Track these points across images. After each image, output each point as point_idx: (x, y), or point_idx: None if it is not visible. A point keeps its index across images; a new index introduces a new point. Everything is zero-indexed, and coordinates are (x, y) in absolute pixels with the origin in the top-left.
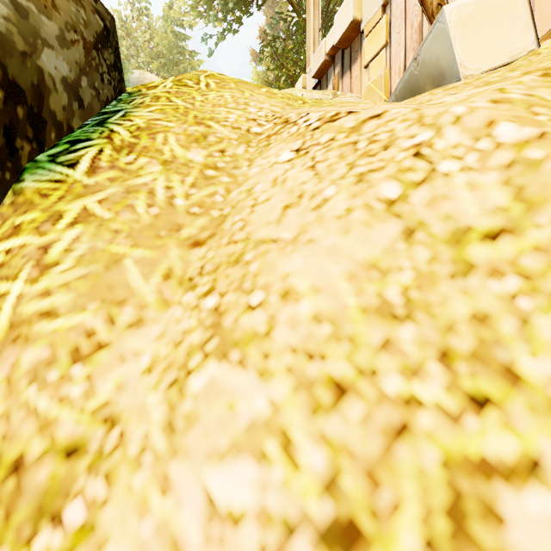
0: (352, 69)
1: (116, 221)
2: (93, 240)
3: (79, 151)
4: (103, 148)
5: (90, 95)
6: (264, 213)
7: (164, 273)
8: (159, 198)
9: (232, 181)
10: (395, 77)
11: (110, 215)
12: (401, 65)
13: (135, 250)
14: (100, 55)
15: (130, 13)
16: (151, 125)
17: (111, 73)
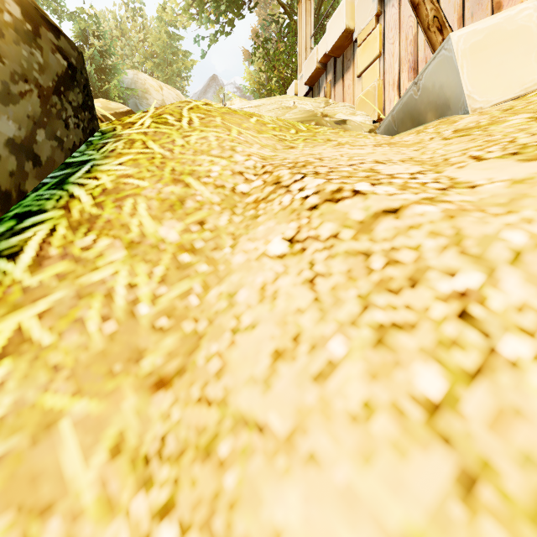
0: (345, 77)
1: (58, 349)
2: (22, 387)
3: (26, 231)
4: (56, 225)
5: (50, 147)
6: (248, 356)
7: (113, 443)
8: (118, 304)
9: (212, 270)
10: (389, 88)
11: (51, 339)
12: (395, 76)
13: (77, 401)
14: (63, 99)
15: (125, 13)
16: (120, 185)
17: (79, 115)
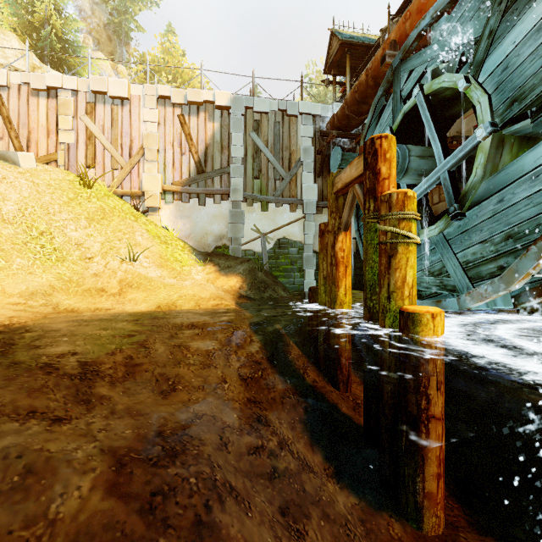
0: None
1: None
2: None
3: None
4: None
5: None
6: (2, 190)
7: None
8: None
9: None
10: None
11: None
12: None
13: None
14: None
15: None
16: None
17: None
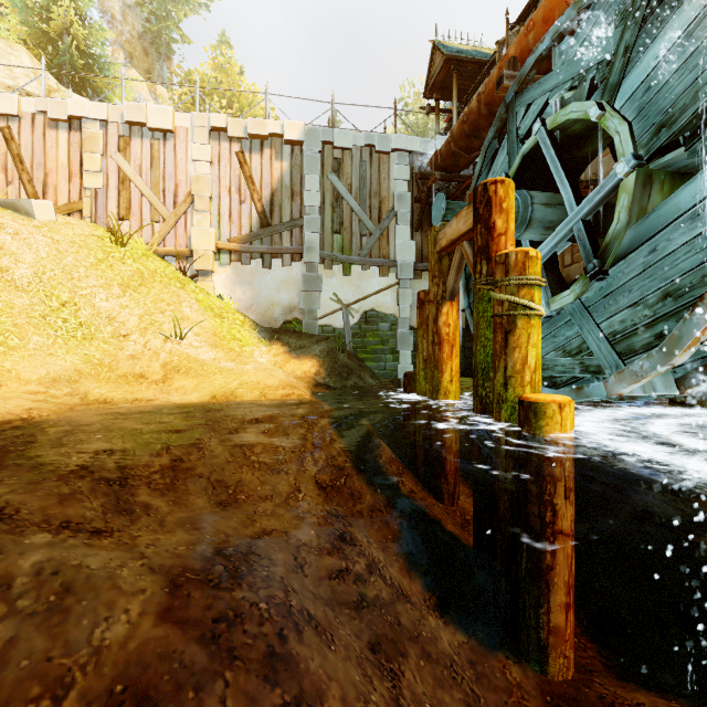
0: None
1: None
2: None
3: None
4: None
5: None
6: (14, 249)
7: None
8: None
9: None
10: None
11: None
12: None
13: None
14: None
15: None
16: None
17: None
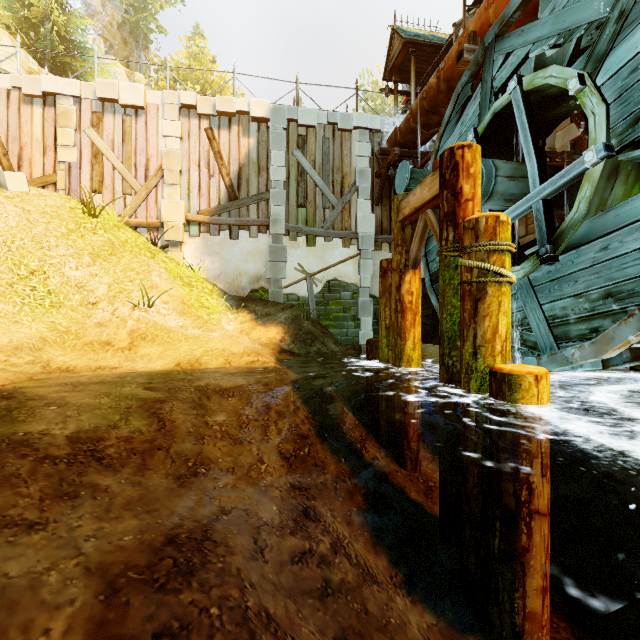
0: None
1: None
2: None
3: None
4: None
5: None
6: None
7: None
8: None
9: None
10: None
11: None
12: None
13: None
14: None
15: None
16: None
17: None
